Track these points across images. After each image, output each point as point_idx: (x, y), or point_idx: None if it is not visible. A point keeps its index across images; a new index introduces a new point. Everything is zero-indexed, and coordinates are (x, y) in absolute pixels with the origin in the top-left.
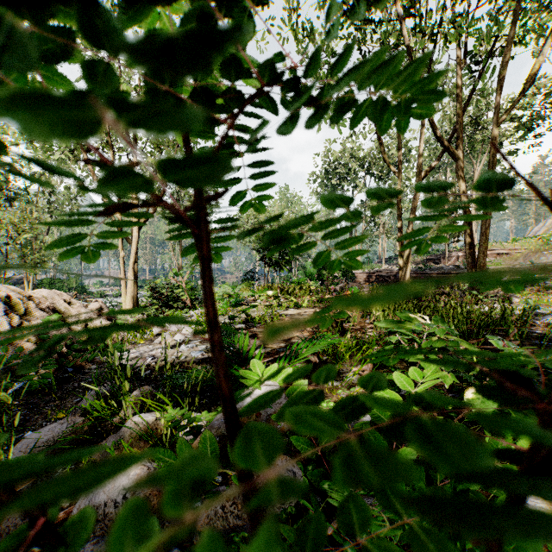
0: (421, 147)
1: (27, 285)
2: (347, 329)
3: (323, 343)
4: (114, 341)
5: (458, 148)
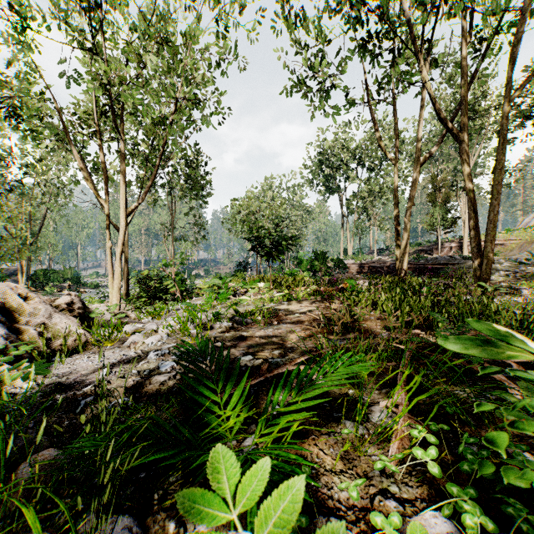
0: (419, 132)
1: (20, 276)
2: (352, 329)
3: (342, 371)
4: (77, 343)
5: (462, 131)
